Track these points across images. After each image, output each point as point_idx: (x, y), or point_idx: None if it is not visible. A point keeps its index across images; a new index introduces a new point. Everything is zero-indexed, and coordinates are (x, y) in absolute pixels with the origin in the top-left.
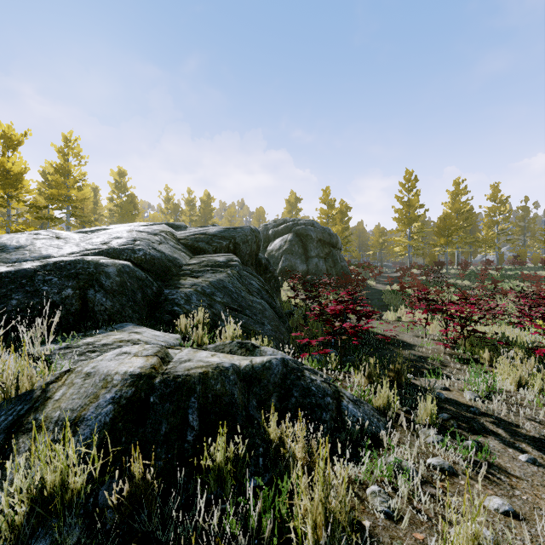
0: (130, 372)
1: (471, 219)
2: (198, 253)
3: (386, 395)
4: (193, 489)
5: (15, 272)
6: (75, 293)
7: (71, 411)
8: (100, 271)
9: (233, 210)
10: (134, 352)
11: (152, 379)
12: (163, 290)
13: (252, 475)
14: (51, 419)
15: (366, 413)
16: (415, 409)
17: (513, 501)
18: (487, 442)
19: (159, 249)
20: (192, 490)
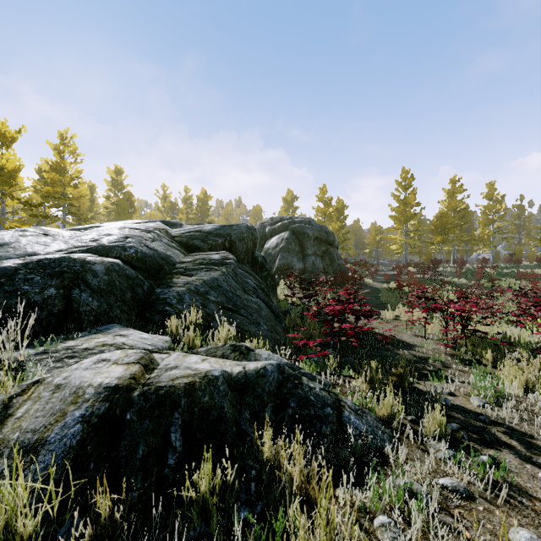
0: (105, 384)
1: (467, 217)
2: (193, 251)
3: (390, 403)
4: (173, 525)
5: None
6: (58, 293)
7: (33, 433)
8: (87, 269)
9: (230, 208)
10: (114, 359)
11: (130, 392)
12: (155, 289)
13: (243, 504)
14: (8, 442)
15: (369, 424)
16: (420, 417)
17: (540, 533)
18: (502, 456)
19: (152, 247)
20: (171, 527)
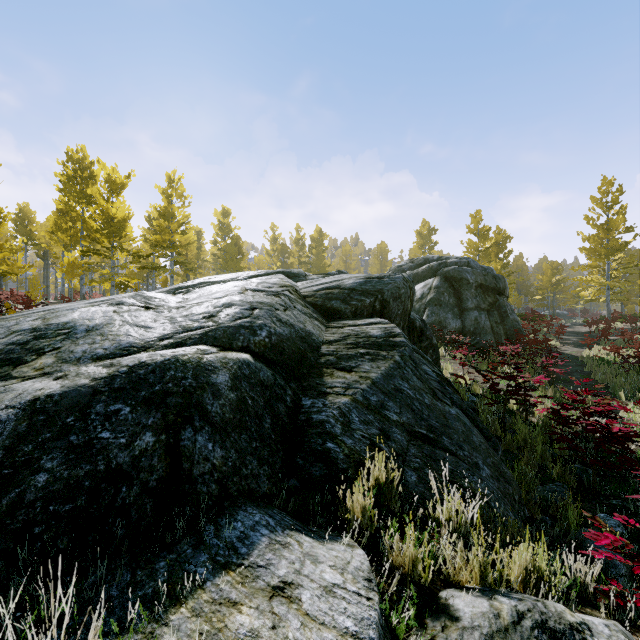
0: None
1: None
2: (332, 316)
3: None
4: None
5: (60, 396)
6: (158, 441)
7: None
8: (204, 382)
9: (349, 248)
10: None
11: None
12: (301, 399)
13: None
14: None
15: None
16: None
17: None
18: None
19: (286, 320)
20: None
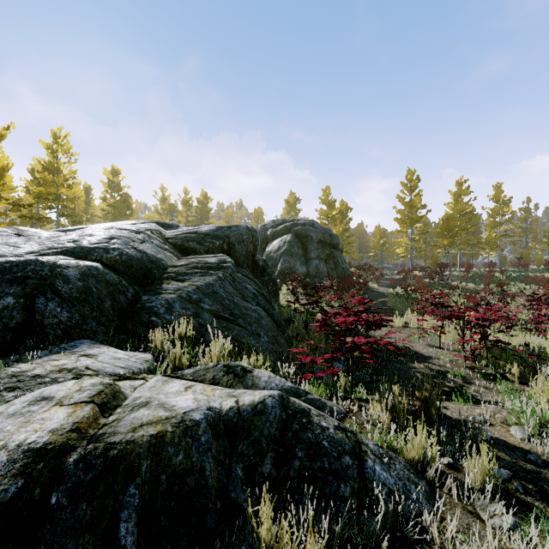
0: (28, 444)
1: (474, 220)
2: (189, 253)
3: (421, 444)
4: None
5: None
6: (18, 302)
7: None
8: (57, 274)
9: (231, 211)
10: (59, 396)
11: (64, 456)
12: (141, 297)
13: None
14: None
15: (399, 476)
16: (458, 459)
17: None
18: None
19: (140, 249)
20: None
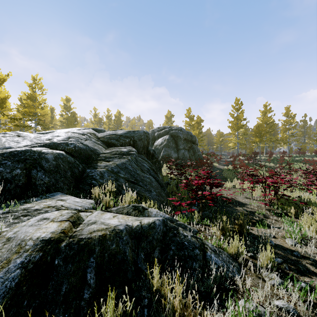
0: (42, 238)
1: (273, 127)
2: (111, 146)
3: (236, 245)
4: None
5: None
6: (22, 172)
7: None
8: (42, 157)
9: (134, 122)
10: (52, 217)
11: (59, 243)
12: (86, 170)
13: None
14: None
15: (224, 260)
16: (256, 254)
17: None
18: (313, 282)
19: (85, 144)
20: None
